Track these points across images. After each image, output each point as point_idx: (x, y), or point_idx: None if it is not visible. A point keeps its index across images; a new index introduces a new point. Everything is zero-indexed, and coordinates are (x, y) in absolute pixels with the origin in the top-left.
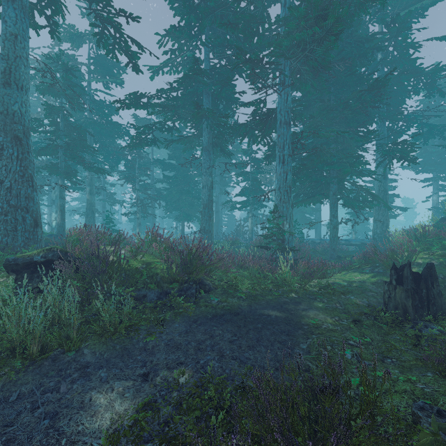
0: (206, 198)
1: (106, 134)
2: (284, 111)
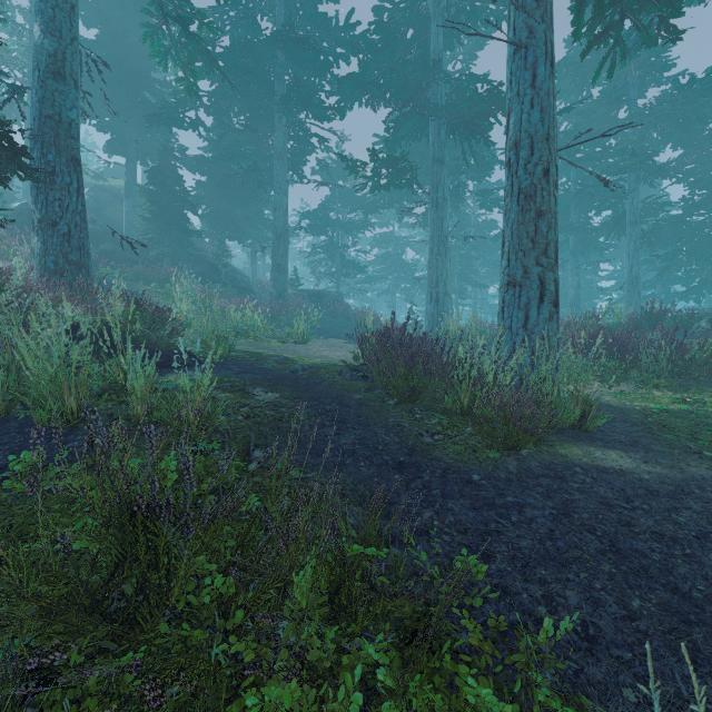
0: (572, 297)
1: (487, 251)
2: (629, 213)
